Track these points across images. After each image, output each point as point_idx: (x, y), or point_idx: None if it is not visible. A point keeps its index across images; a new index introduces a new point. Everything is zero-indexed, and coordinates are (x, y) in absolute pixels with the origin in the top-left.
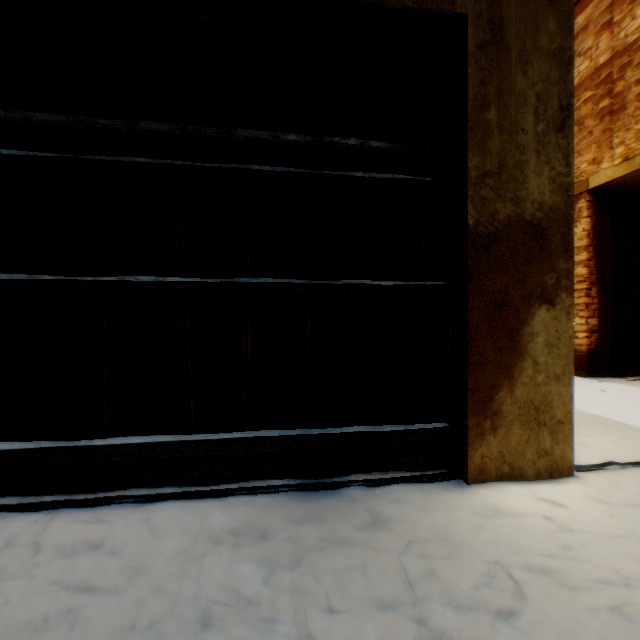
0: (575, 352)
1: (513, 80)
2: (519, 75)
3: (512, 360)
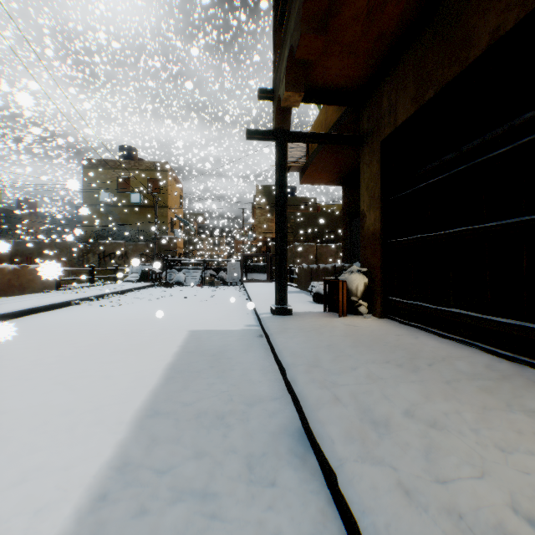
0: None
1: None
2: None
3: None
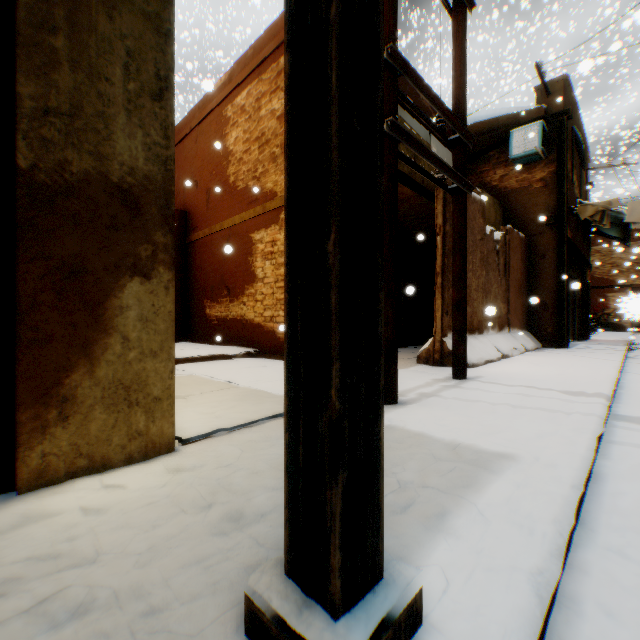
0: (281, 340)
1: (96, 18)
2: (104, 17)
3: (94, 336)
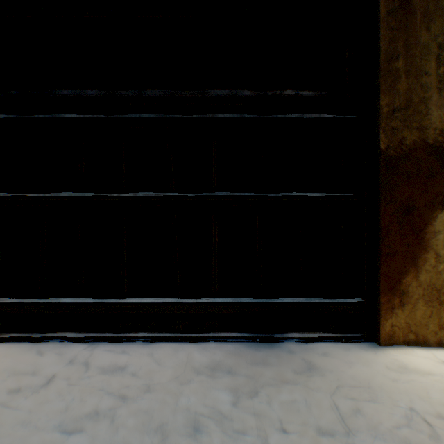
0: None
1: (417, 35)
2: (422, 31)
3: (416, 252)
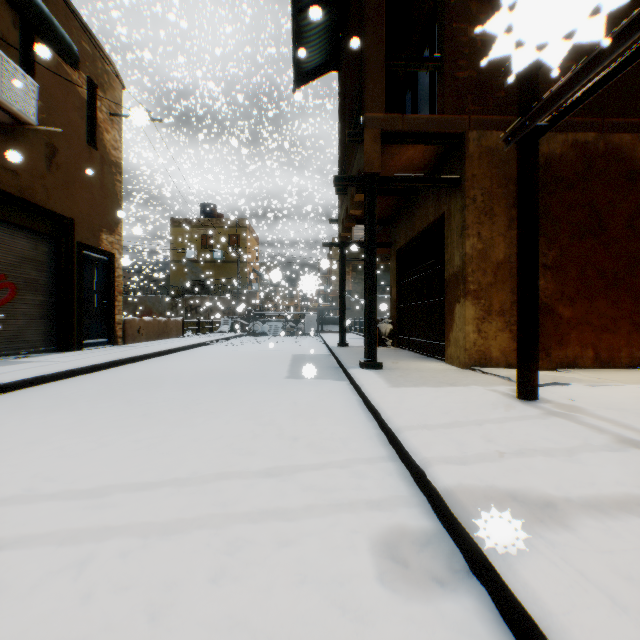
0: None
1: (452, 225)
2: (453, 222)
3: (452, 323)
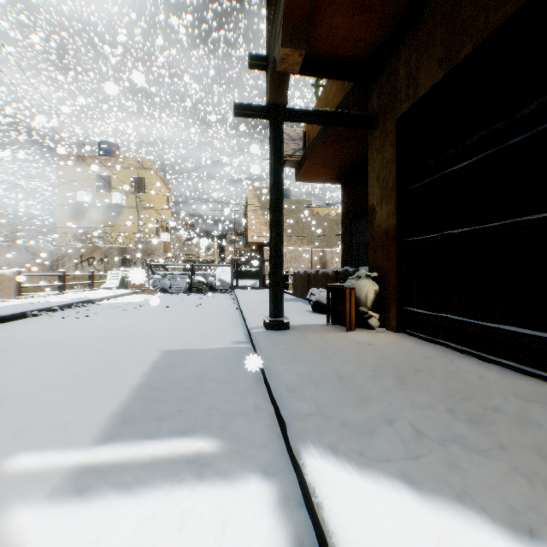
0: None
1: None
2: None
3: None
